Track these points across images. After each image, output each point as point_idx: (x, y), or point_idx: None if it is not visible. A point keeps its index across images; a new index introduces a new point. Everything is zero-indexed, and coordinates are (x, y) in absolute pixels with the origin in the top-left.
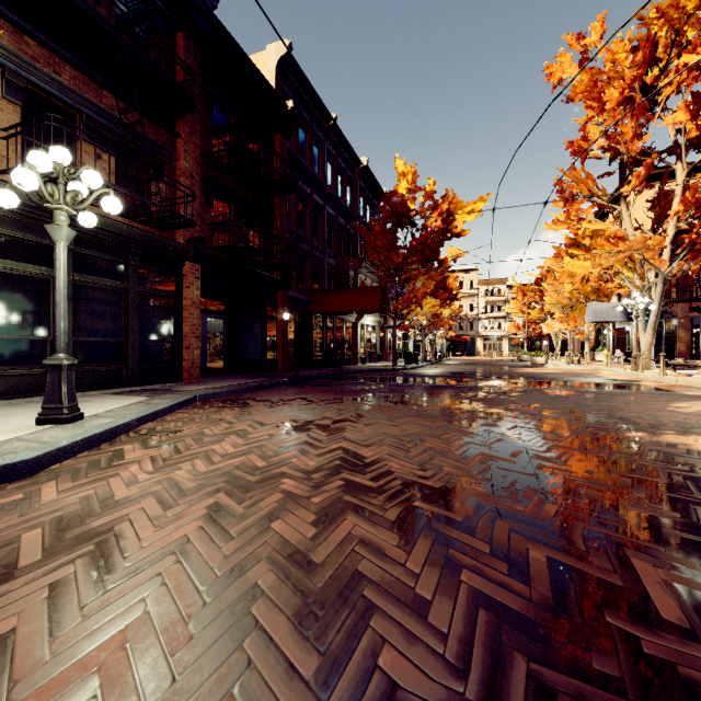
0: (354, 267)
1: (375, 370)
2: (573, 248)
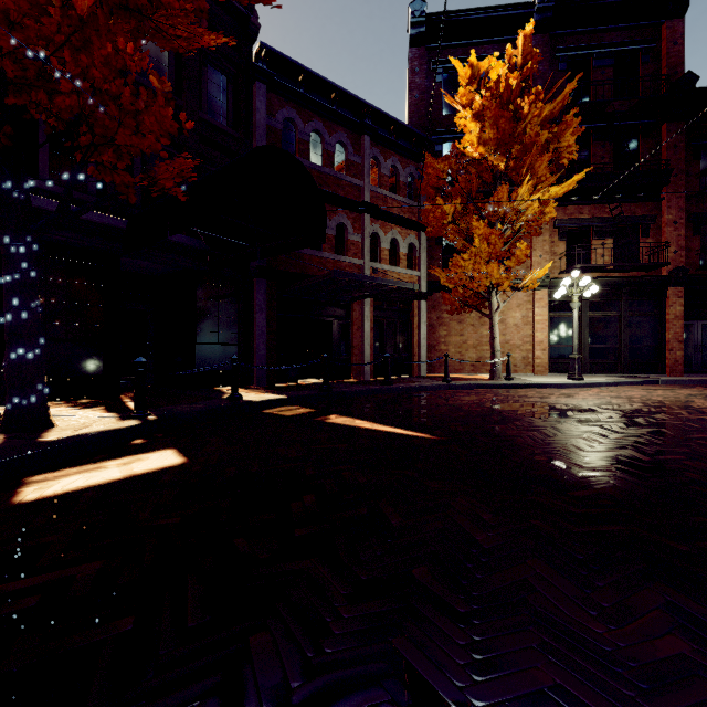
0: None
1: None
2: None
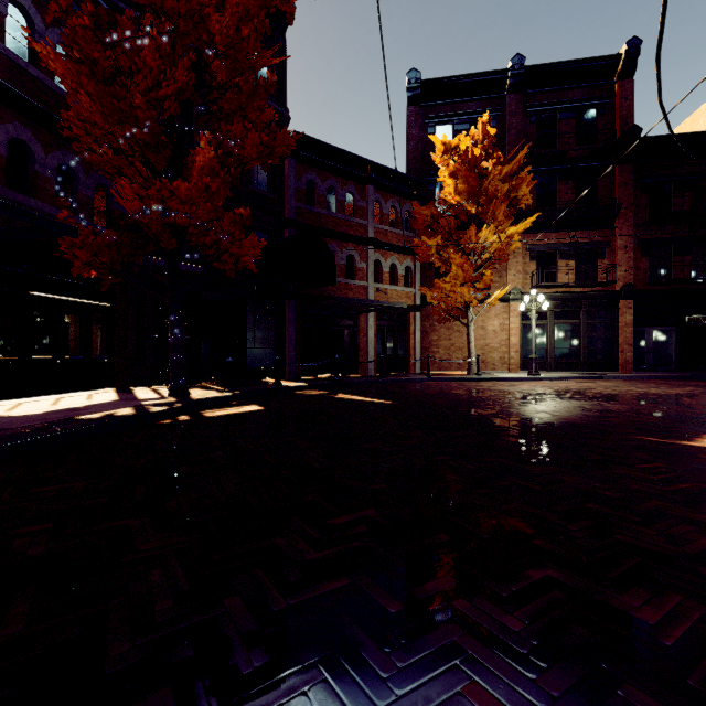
0: None
1: None
2: None
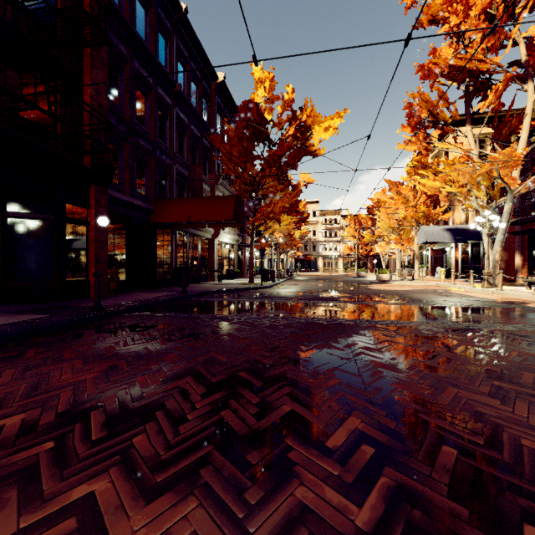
0: (210, 183)
1: (228, 290)
2: (421, 169)
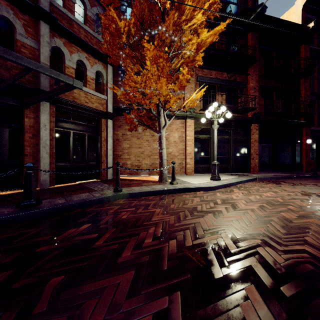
0: None
1: None
2: None
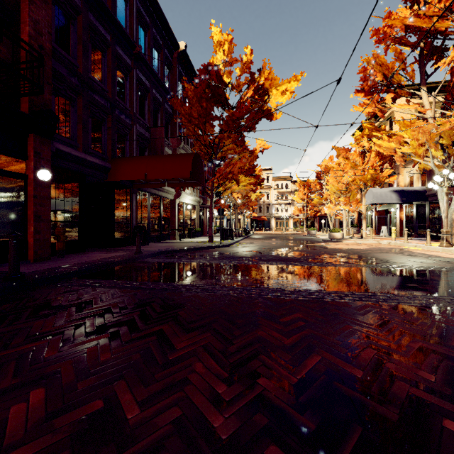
0: (172, 147)
1: (187, 249)
2: (376, 131)
